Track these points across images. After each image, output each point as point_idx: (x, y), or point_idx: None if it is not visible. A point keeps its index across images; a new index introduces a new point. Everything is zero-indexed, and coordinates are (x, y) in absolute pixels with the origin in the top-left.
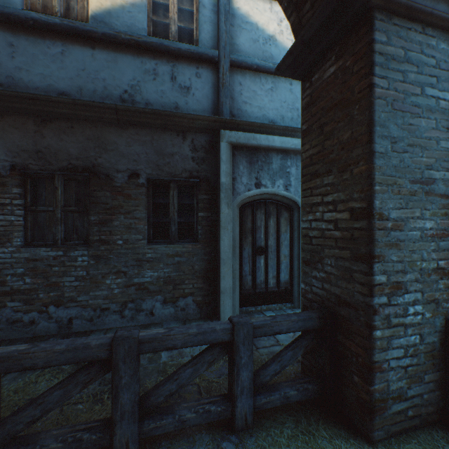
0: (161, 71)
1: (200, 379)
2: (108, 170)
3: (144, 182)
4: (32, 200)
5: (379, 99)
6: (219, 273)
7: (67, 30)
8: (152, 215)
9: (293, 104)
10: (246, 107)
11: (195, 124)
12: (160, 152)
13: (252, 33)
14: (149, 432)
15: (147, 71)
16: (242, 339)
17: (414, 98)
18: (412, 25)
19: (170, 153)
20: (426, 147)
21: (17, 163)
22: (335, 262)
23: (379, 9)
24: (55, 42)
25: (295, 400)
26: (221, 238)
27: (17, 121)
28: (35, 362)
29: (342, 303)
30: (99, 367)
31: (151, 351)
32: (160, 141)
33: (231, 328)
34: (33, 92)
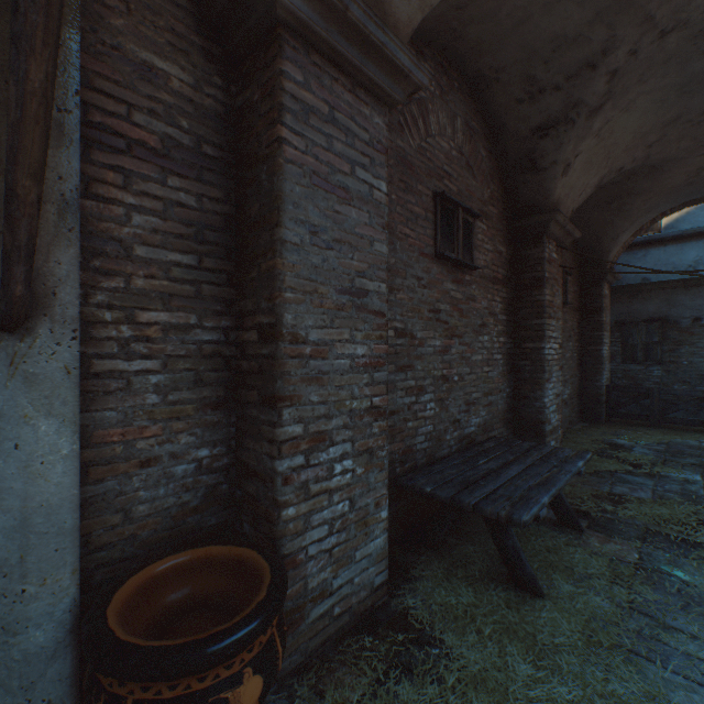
0: None
1: None
2: (675, 318)
3: None
4: (624, 339)
5: None
6: None
7: (647, 242)
8: None
9: None
10: None
11: None
12: None
13: None
14: None
15: None
16: None
17: None
18: None
19: None
20: None
21: (617, 320)
22: None
23: None
24: (638, 251)
25: None
26: None
27: (617, 298)
28: (675, 393)
29: None
30: (698, 400)
31: None
32: None
33: None
34: (626, 281)
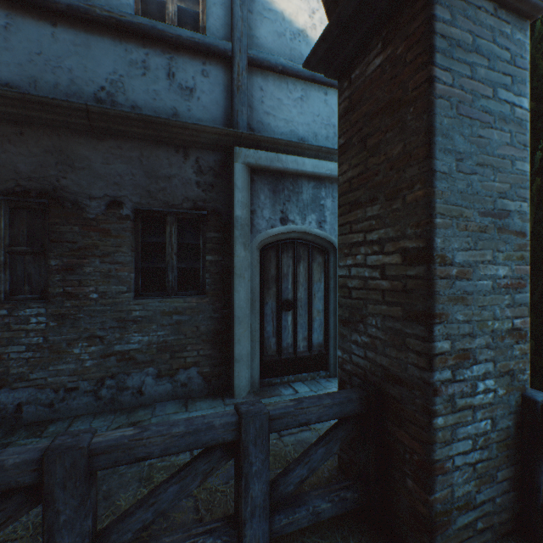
0: (153, 65)
1: (199, 489)
2: (76, 196)
3: (129, 213)
4: None
5: (441, 98)
6: (233, 336)
7: None
8: (142, 259)
9: (329, 119)
10: (269, 120)
11: (200, 138)
12: (152, 174)
13: (277, 24)
14: None
15: (134, 63)
16: (253, 437)
17: (485, 102)
18: (483, 3)
19: (167, 176)
20: (499, 168)
21: None
22: (382, 322)
23: None
24: None
25: (329, 516)
26: (235, 289)
27: None
28: None
29: (392, 378)
30: (22, 497)
31: (111, 465)
32: (152, 158)
33: (236, 422)
34: None
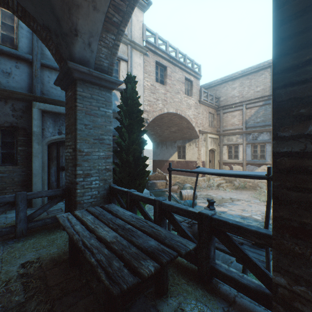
0: None
1: None
2: None
3: None
4: None
5: (80, 110)
6: (32, 182)
7: None
8: None
9: None
10: (53, 90)
11: (14, 96)
12: None
13: None
14: None
15: None
16: (20, 200)
17: (96, 111)
18: (95, 86)
19: None
20: (101, 128)
21: None
22: (71, 168)
23: (79, 80)
24: None
25: (50, 223)
26: (33, 162)
27: None
28: None
29: (72, 183)
30: None
31: None
32: None
33: (14, 196)
34: None
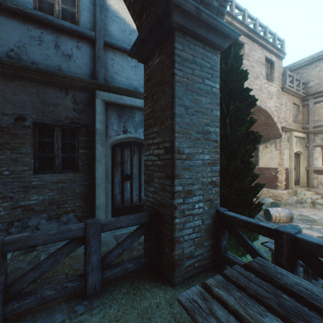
0: (46, 39)
1: (69, 270)
2: None
3: (30, 124)
4: None
5: (178, 82)
6: (95, 194)
7: None
8: (38, 151)
9: None
10: (117, 76)
11: (75, 84)
12: (45, 102)
13: (121, 25)
14: (13, 311)
15: (33, 37)
16: (92, 234)
17: (199, 85)
18: (198, 43)
19: (55, 104)
20: (206, 113)
21: None
22: (159, 180)
23: (178, 30)
24: None
25: (132, 270)
26: (96, 168)
27: None
28: None
29: (161, 205)
30: None
31: (15, 249)
32: (45, 93)
33: (84, 227)
34: None
